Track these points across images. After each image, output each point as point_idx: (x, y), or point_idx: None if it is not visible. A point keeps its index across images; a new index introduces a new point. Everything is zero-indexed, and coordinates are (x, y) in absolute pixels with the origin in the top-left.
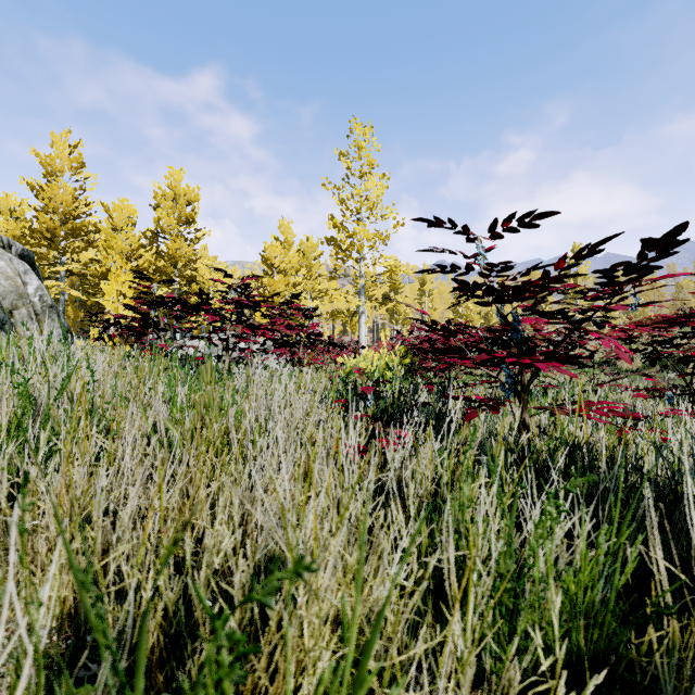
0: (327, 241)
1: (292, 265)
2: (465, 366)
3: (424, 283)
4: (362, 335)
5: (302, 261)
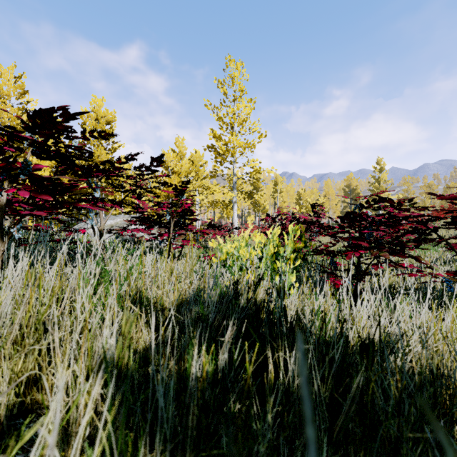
0: (208, 148)
1: (184, 169)
2: (390, 253)
3: (276, 184)
4: (234, 218)
5: (192, 167)
